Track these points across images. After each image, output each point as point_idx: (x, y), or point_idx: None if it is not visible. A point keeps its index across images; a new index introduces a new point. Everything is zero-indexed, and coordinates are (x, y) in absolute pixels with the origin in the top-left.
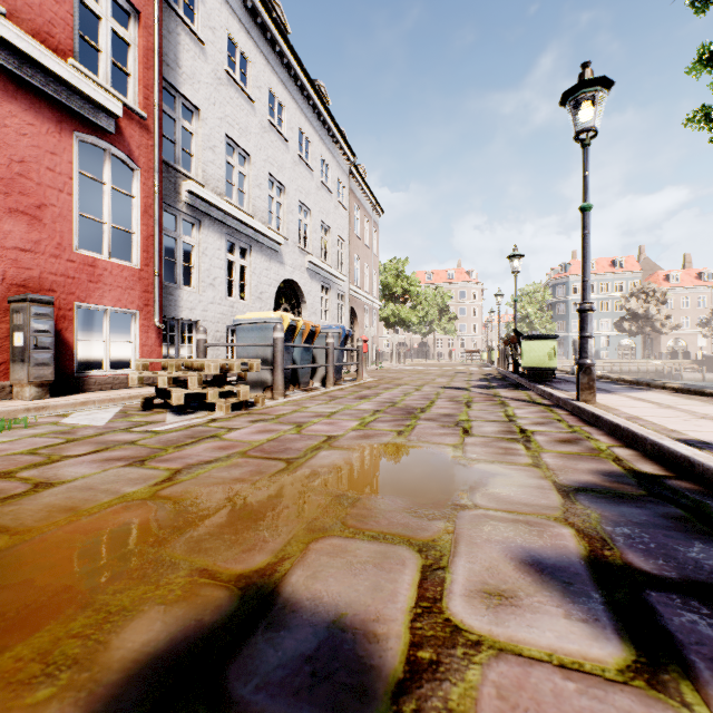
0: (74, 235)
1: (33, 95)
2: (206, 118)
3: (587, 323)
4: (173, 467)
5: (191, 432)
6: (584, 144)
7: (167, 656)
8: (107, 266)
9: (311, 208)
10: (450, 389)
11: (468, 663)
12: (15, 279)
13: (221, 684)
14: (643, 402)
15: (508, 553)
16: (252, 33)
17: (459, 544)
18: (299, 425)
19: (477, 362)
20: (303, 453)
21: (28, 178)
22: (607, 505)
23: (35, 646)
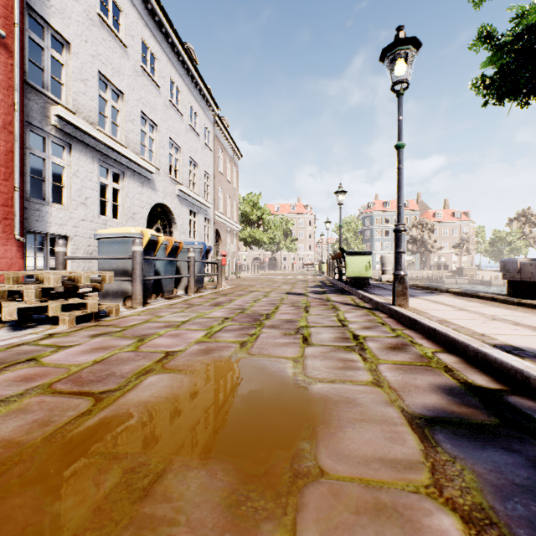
0: None
1: None
2: (77, 52)
3: (401, 241)
4: None
5: (6, 355)
6: (399, 93)
7: None
8: None
9: (181, 146)
10: (292, 295)
11: None
12: None
13: None
14: (441, 305)
15: None
16: None
17: None
18: (142, 338)
19: (312, 272)
20: (125, 382)
21: None
22: (473, 449)
23: None
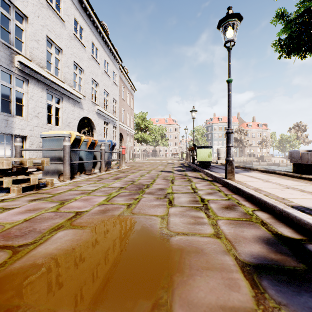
0: None
1: None
2: (32, 23)
3: (230, 139)
4: None
5: None
6: (229, 48)
7: None
8: None
9: (98, 83)
10: (164, 172)
11: None
12: None
13: None
14: (254, 178)
15: None
16: None
17: None
18: (63, 202)
19: (177, 158)
20: (40, 237)
21: None
22: (292, 295)
23: None
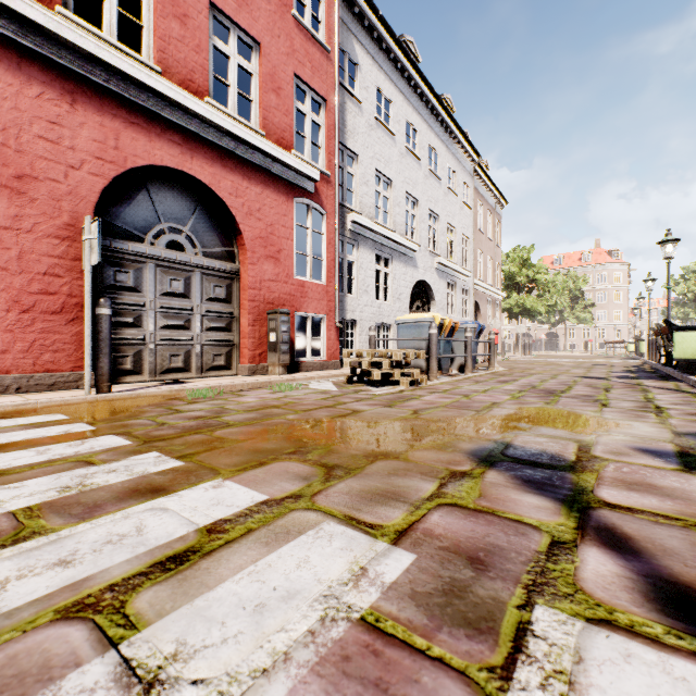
0: (293, 267)
1: (276, 181)
2: (362, 160)
3: None
4: (410, 409)
5: (397, 396)
6: None
7: (481, 450)
8: (310, 286)
9: (439, 214)
10: (587, 378)
11: (602, 462)
12: (268, 299)
13: (506, 455)
14: None
15: (627, 446)
16: (393, 79)
17: (598, 442)
18: (465, 395)
19: (620, 354)
20: (482, 409)
21: (274, 235)
22: None
23: (431, 444)
